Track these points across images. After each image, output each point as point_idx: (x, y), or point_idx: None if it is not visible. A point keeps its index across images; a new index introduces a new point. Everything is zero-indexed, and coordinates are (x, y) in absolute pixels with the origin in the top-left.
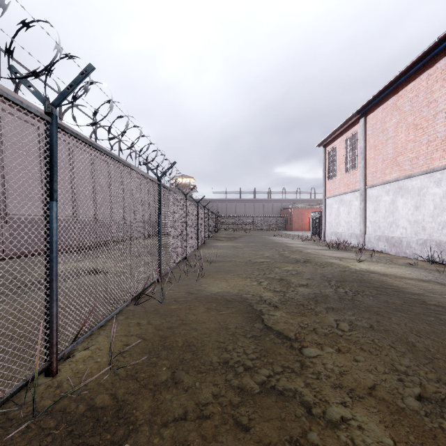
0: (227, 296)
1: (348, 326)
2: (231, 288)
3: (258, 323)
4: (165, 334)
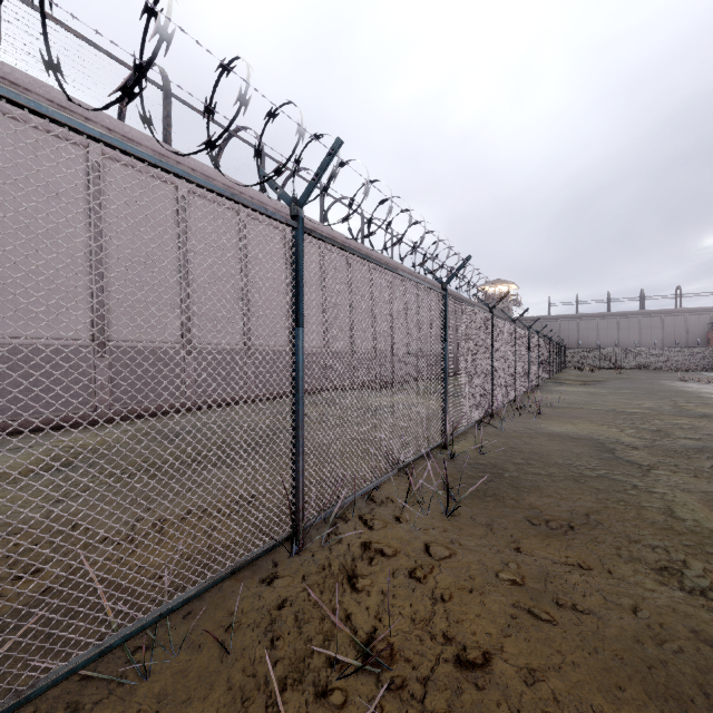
0: (573, 434)
1: None
2: (579, 430)
3: (607, 454)
4: (512, 446)
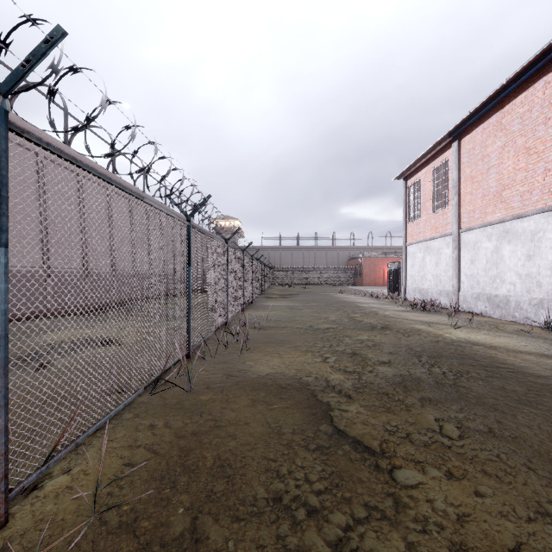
0: (281, 380)
1: (457, 430)
2: (286, 367)
3: (326, 425)
4: (188, 444)
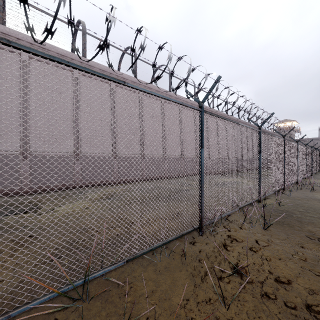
0: None
1: None
2: None
3: None
4: (297, 203)
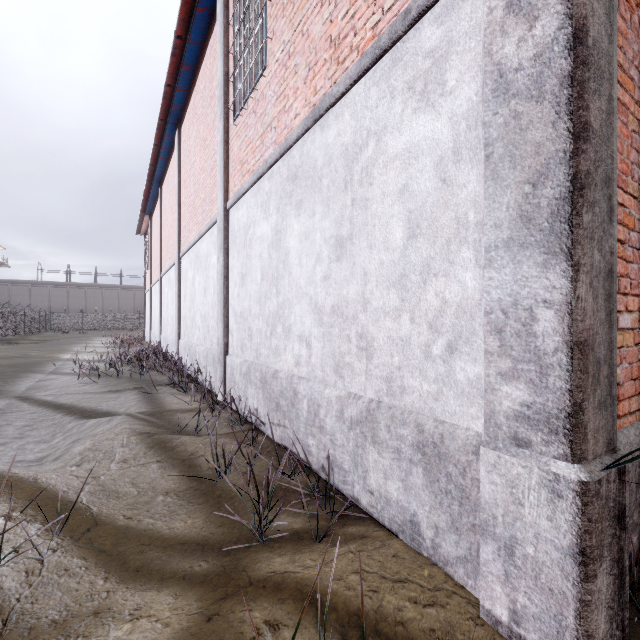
0: None
1: None
2: None
3: None
4: None
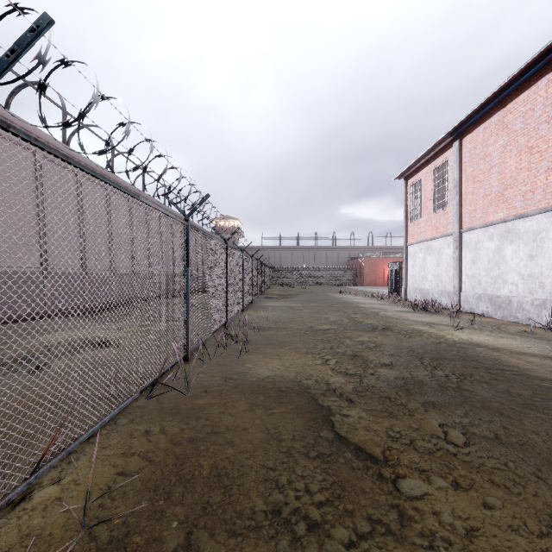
0: (280, 383)
1: (463, 436)
2: (286, 369)
3: (327, 431)
4: (184, 452)
